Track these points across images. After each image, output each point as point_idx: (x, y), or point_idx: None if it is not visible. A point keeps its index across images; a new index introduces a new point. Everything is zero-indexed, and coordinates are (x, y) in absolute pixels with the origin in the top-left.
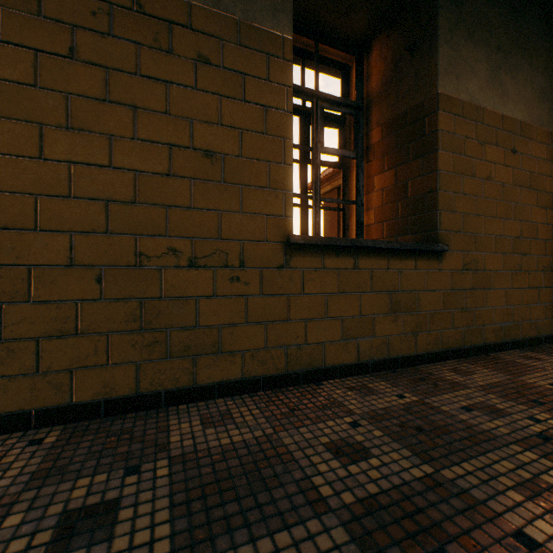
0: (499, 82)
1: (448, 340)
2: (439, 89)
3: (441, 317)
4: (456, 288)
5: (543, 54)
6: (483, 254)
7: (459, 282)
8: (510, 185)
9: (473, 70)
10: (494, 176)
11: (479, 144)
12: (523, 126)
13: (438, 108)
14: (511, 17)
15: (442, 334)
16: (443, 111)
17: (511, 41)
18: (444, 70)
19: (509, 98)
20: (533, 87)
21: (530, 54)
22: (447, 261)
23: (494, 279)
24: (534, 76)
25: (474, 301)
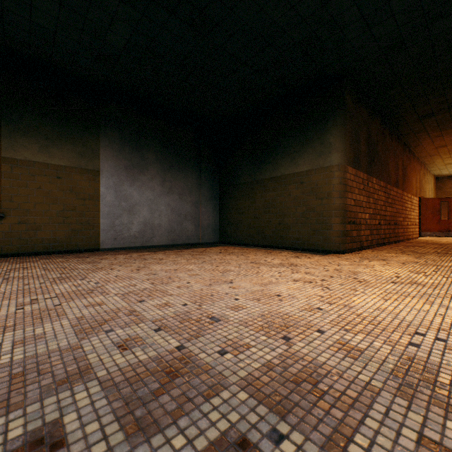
0: (49, 151)
1: (9, 250)
2: (2, 155)
3: (4, 241)
4: (15, 230)
5: (83, 139)
6: (36, 217)
7: (17, 228)
8: (57, 191)
9: (28, 147)
10: (44, 187)
11: (33, 176)
12: (67, 168)
13: (2, 163)
14: (57, 126)
15: (5, 248)
16: (5, 164)
17: (58, 135)
18: (6, 148)
19: (56, 157)
20: (75, 152)
21: (72, 139)
22: (8, 220)
23: (44, 227)
24: (76, 148)
25: (29, 235)
